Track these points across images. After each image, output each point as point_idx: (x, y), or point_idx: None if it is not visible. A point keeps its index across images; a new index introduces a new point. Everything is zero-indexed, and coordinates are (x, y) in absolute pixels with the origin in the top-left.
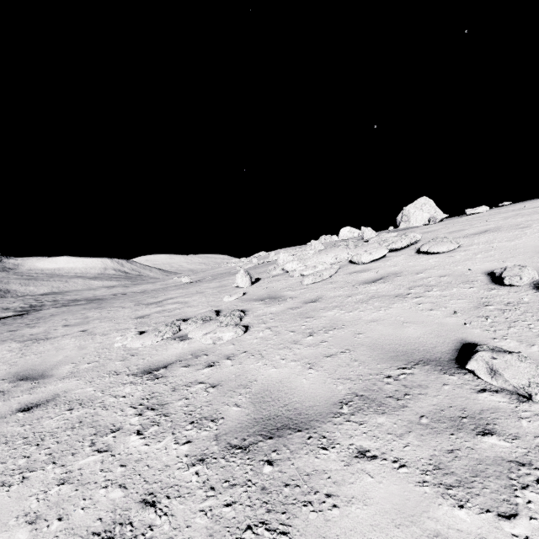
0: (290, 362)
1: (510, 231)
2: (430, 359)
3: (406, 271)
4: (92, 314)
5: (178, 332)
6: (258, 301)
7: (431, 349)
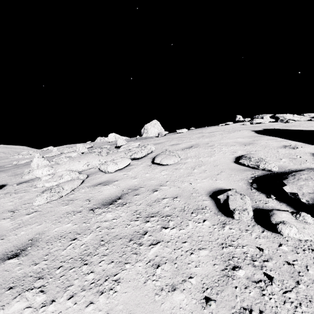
0: None
1: (205, 148)
2: None
3: (144, 186)
4: None
5: None
6: None
7: None
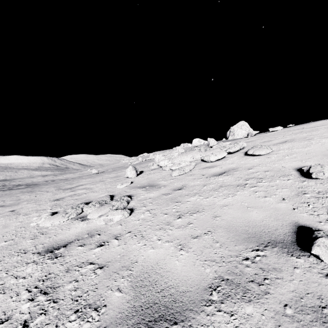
0: (164, 243)
1: (301, 141)
2: (276, 241)
3: (240, 167)
4: (23, 197)
5: (81, 213)
6: (141, 188)
7: (274, 231)
